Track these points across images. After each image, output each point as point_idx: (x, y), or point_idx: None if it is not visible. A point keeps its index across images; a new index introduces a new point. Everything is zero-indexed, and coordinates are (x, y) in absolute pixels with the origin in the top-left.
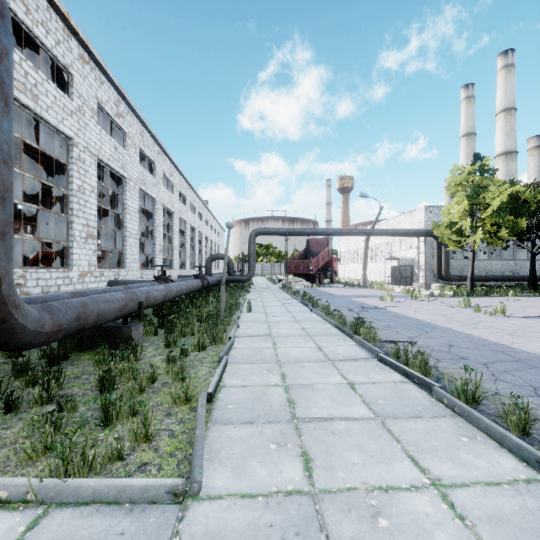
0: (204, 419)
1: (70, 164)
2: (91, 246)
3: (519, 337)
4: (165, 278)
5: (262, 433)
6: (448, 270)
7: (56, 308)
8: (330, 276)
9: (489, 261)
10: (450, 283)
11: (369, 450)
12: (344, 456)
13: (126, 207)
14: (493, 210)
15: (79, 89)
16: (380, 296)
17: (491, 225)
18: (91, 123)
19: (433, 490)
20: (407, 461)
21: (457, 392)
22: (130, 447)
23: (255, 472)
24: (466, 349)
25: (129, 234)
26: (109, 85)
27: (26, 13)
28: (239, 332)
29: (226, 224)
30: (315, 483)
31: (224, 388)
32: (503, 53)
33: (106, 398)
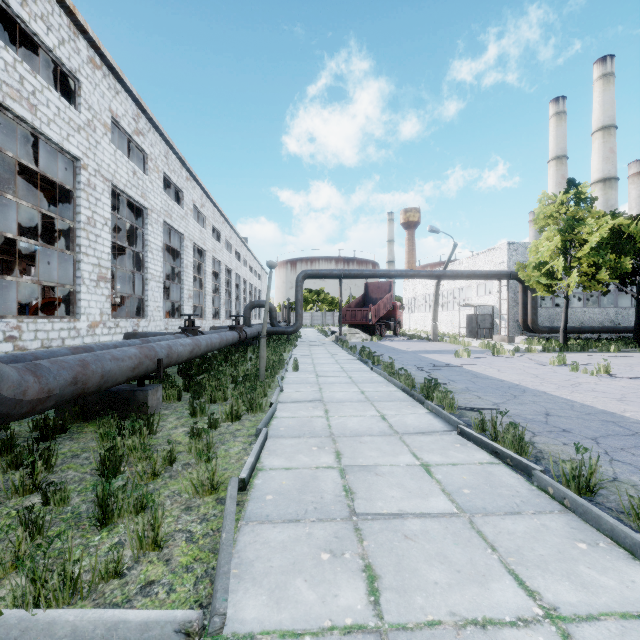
0: (234, 518)
1: (77, 191)
2: (104, 291)
3: (631, 403)
4: (194, 329)
5: (311, 536)
6: (535, 320)
7: (44, 368)
8: (393, 327)
9: (585, 309)
10: (537, 335)
11: (456, 563)
12: (422, 571)
13: (148, 244)
14: (590, 247)
15: (89, 99)
16: (454, 351)
17: (588, 266)
18: (104, 141)
19: (549, 626)
20: (509, 579)
21: (566, 479)
22: (133, 557)
23: (300, 595)
24: (567, 419)
25: (151, 277)
26: (126, 96)
27: (22, 5)
28: (282, 397)
29: (267, 263)
30: (383, 615)
31: (261, 471)
32: (600, 60)
33: (105, 488)
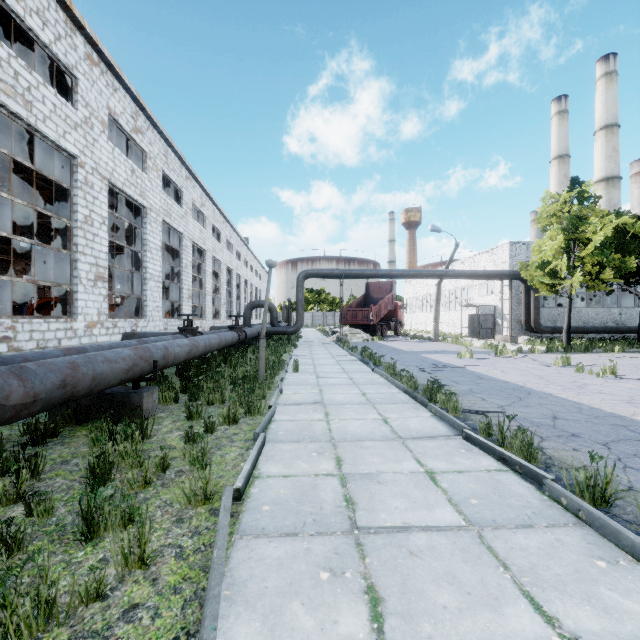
0: (227, 532)
1: (74, 189)
2: (101, 291)
3: None
4: (192, 329)
5: (309, 552)
6: (538, 320)
7: (30, 371)
8: (394, 327)
9: (588, 309)
10: (540, 335)
11: (466, 584)
12: (429, 593)
13: (147, 244)
14: (594, 247)
15: (86, 96)
16: (456, 352)
17: (592, 265)
18: (101, 139)
19: None
20: (524, 602)
21: (580, 489)
22: (117, 576)
23: (297, 622)
24: (575, 423)
25: (150, 277)
26: (124, 93)
27: None
28: (282, 399)
29: (266, 262)
30: None
31: (258, 479)
32: (603, 58)
33: (91, 499)
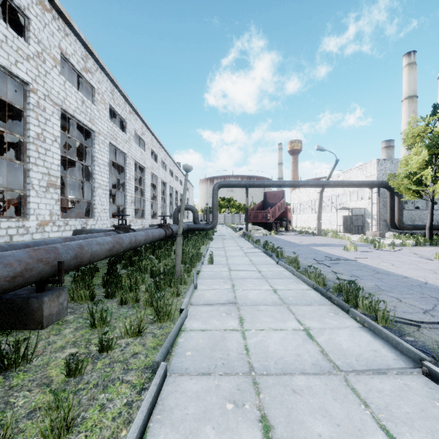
0: None
1: (27, 111)
2: (53, 196)
3: None
4: (125, 227)
5: None
6: (402, 219)
7: None
8: (285, 225)
9: None
10: (401, 231)
11: None
12: None
13: (95, 160)
14: None
15: (38, 34)
16: (339, 245)
17: None
18: (53, 72)
19: None
20: None
21: None
22: None
23: None
24: None
25: (98, 186)
26: (75, 39)
27: None
28: (195, 297)
29: (183, 166)
30: None
31: None
32: None
33: None
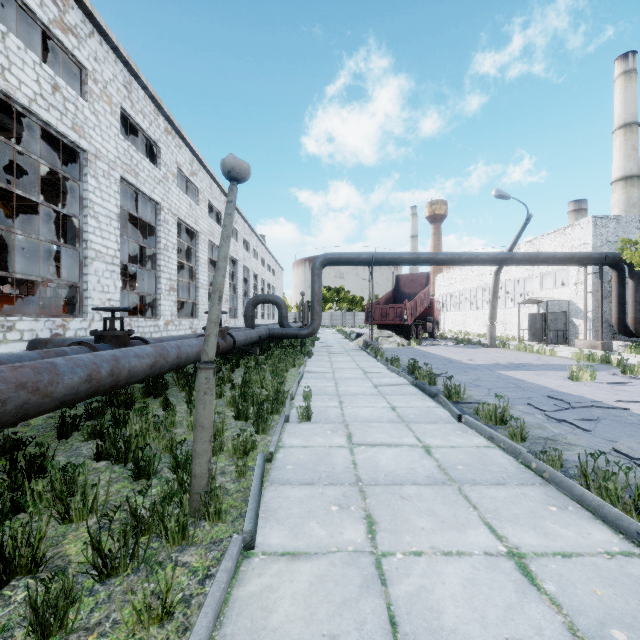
0: None
1: None
2: None
3: None
4: (117, 335)
5: None
6: None
7: None
8: (431, 328)
9: None
10: (635, 340)
11: None
12: None
13: (88, 205)
14: None
15: None
16: (547, 367)
17: None
18: None
19: None
20: None
21: None
22: None
23: None
24: None
25: (95, 255)
26: None
27: None
28: (234, 623)
29: (222, 162)
30: None
31: None
32: None
33: None
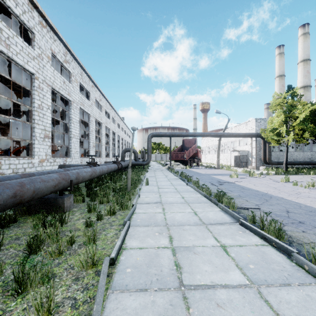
0: (103, 290)
1: (33, 91)
2: (47, 143)
3: None
4: (94, 163)
5: (154, 303)
6: (270, 158)
7: None
8: (196, 161)
9: (295, 152)
10: (271, 166)
11: None
12: None
13: (71, 119)
14: (299, 120)
15: (39, 43)
16: (229, 174)
17: (299, 130)
18: (47, 65)
19: None
20: None
21: (315, 259)
22: None
23: None
24: (300, 215)
25: (73, 136)
26: (59, 42)
27: None
28: (139, 200)
29: (131, 128)
30: None
31: (125, 250)
32: (302, 26)
33: (22, 268)
